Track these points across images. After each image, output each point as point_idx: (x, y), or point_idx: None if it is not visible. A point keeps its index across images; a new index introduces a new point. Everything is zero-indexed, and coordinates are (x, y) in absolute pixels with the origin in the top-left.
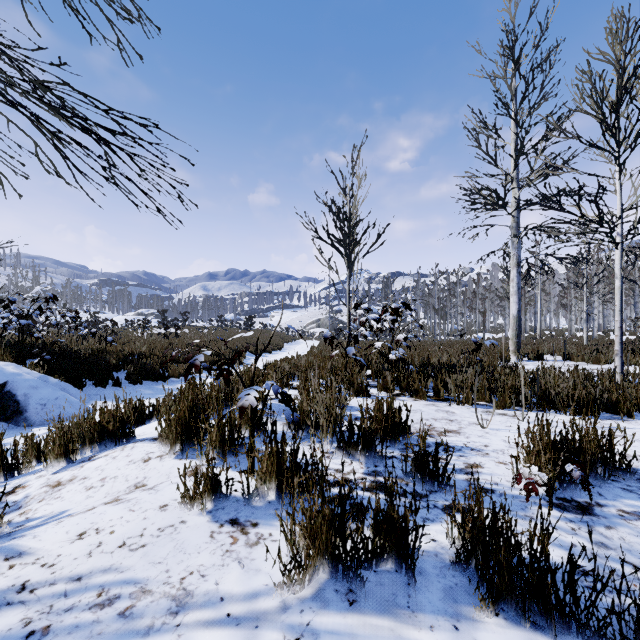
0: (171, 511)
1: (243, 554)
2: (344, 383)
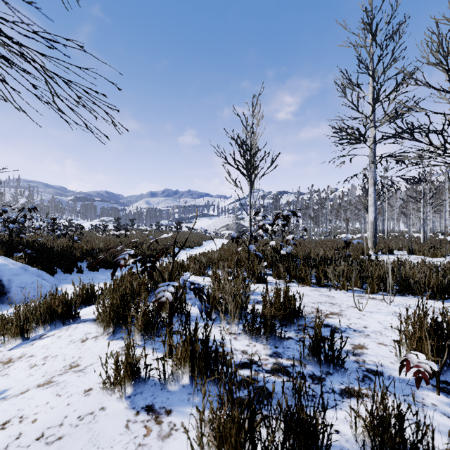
0: (94, 396)
1: (154, 449)
2: (247, 272)
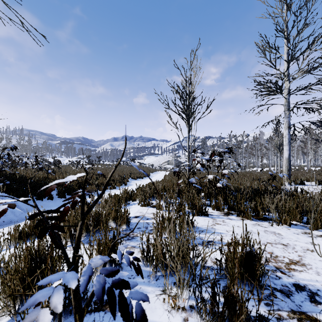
0: None
1: None
2: (187, 203)
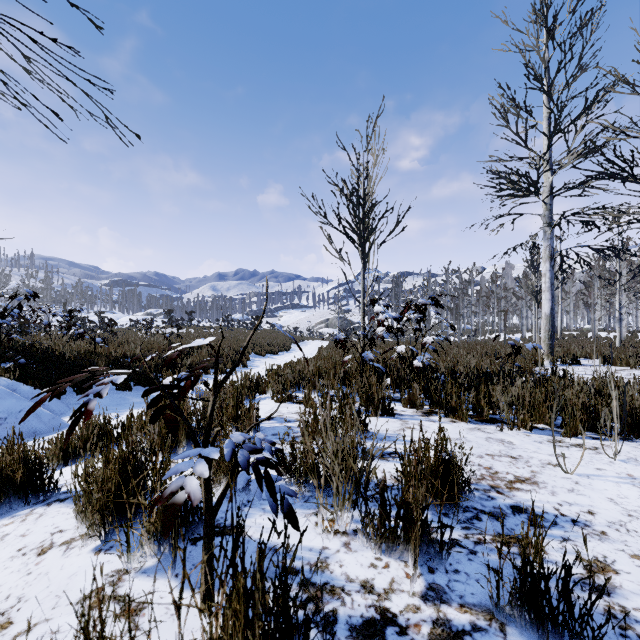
0: None
1: None
2: (359, 396)
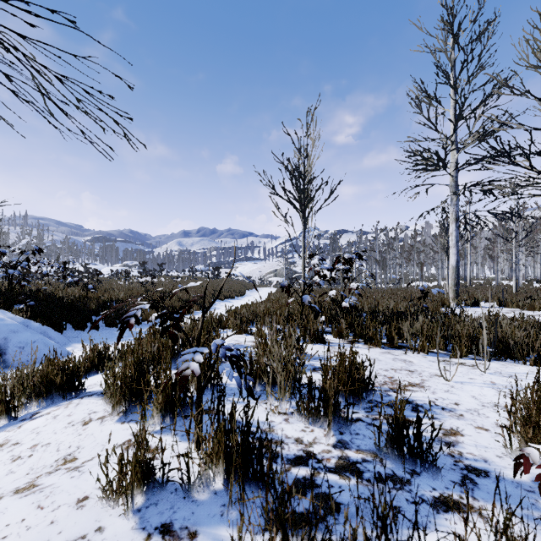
0: (89, 509)
1: None
2: (300, 329)
